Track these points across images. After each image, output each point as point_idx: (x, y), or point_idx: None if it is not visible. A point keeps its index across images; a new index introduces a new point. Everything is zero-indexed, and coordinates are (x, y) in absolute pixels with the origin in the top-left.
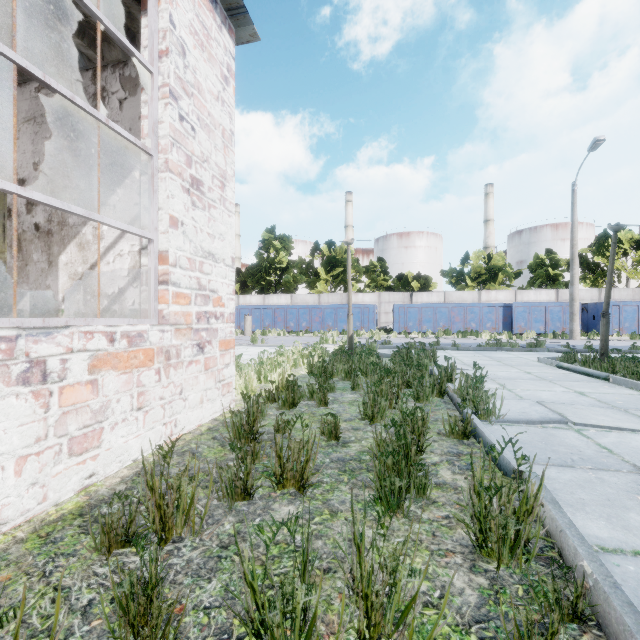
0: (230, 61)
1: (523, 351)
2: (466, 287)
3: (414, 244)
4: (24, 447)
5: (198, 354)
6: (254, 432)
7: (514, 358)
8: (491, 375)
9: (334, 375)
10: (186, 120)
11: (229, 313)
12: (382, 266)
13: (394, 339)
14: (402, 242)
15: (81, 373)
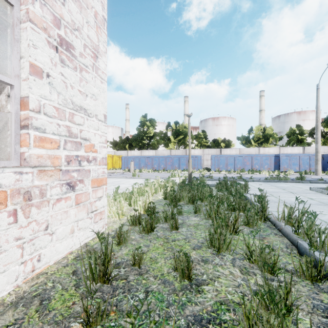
0: None
1: (294, 182)
2: (251, 146)
3: (221, 123)
4: None
5: (68, 192)
6: (108, 273)
7: (292, 187)
8: (287, 200)
9: (181, 200)
10: None
11: (101, 157)
12: (204, 135)
13: (212, 174)
14: (214, 122)
15: None
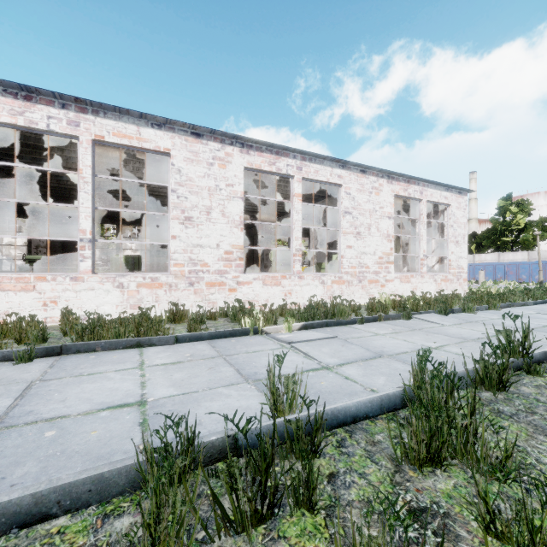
0: (466, 203)
1: None
2: None
3: None
4: (434, 290)
5: (457, 281)
6: None
7: None
8: None
9: None
10: (454, 229)
11: (466, 271)
12: None
13: None
14: None
15: (439, 281)
